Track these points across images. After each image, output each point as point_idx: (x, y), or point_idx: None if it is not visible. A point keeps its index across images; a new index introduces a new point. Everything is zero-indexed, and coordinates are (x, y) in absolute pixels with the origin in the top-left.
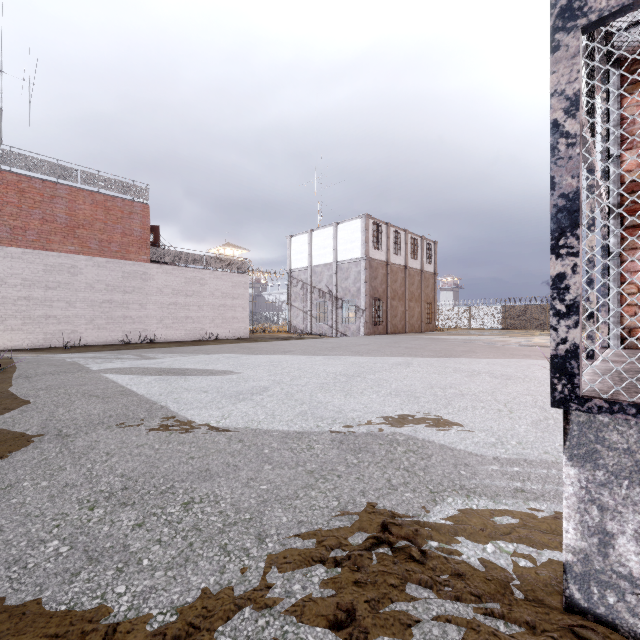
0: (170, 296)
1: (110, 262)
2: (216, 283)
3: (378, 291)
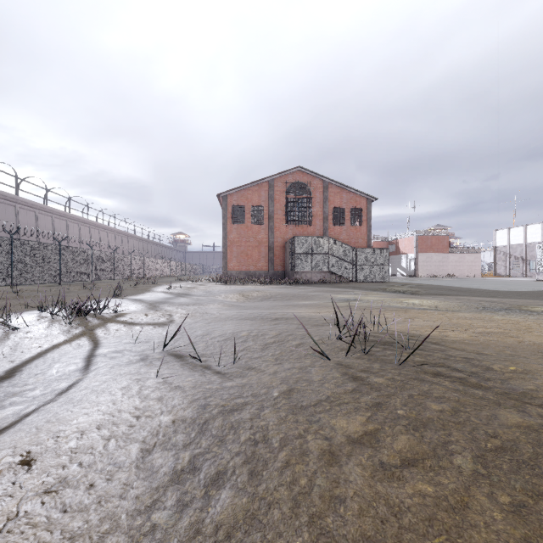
0: (454, 263)
1: (439, 254)
2: (468, 257)
3: None
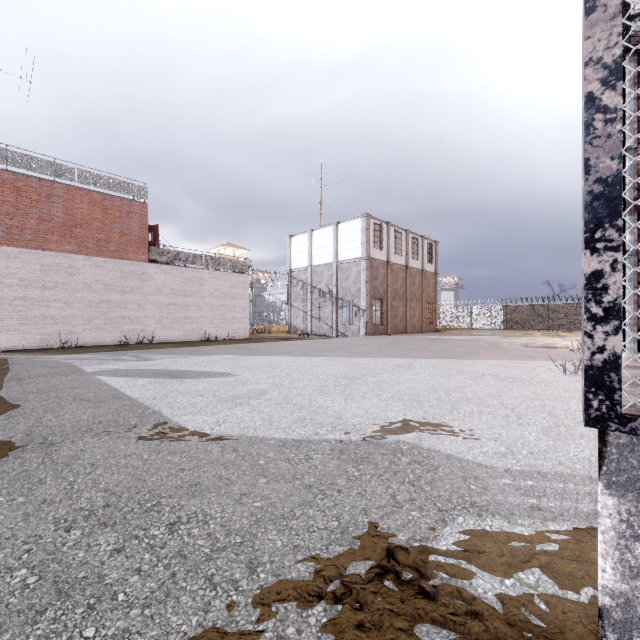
0: (169, 296)
1: (108, 262)
2: (215, 283)
3: (379, 291)
